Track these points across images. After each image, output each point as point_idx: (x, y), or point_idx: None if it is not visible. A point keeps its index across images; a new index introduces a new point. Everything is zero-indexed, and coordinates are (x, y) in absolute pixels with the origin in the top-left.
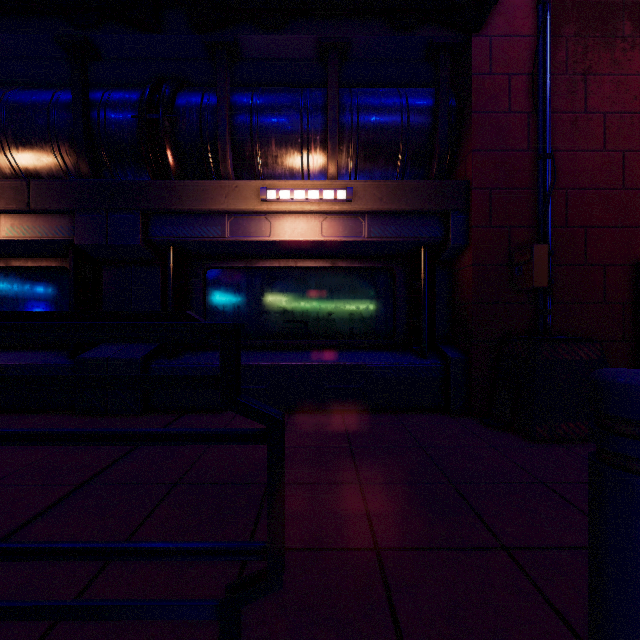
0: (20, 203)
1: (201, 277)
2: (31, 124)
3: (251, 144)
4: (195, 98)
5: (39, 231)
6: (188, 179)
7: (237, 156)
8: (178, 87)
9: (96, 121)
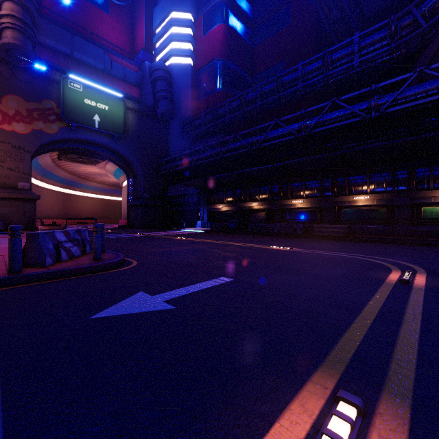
0: (382, 198)
1: (421, 209)
2: (380, 182)
3: (438, 180)
4: (421, 172)
5: (384, 202)
6: (417, 188)
7: (434, 183)
8: (415, 169)
9: (396, 180)
